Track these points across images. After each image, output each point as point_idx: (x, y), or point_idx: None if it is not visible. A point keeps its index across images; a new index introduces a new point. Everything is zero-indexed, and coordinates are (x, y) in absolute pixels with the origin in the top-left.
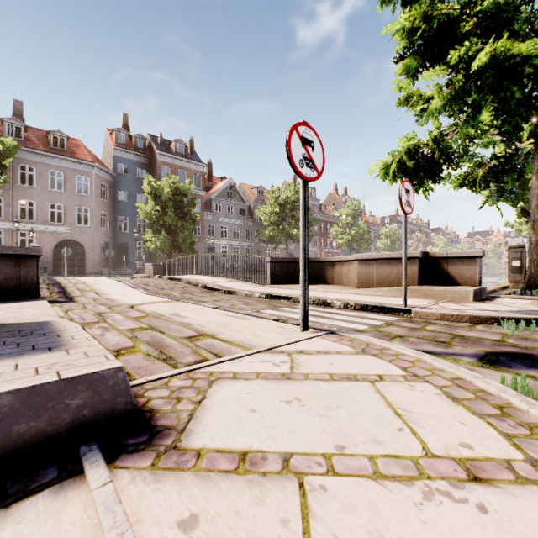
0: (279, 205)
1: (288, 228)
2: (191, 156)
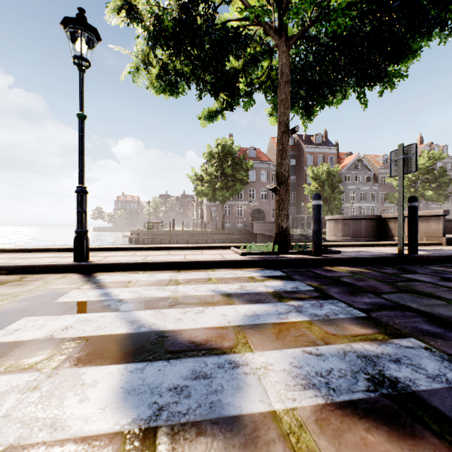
0: None
1: (421, 190)
2: (325, 143)
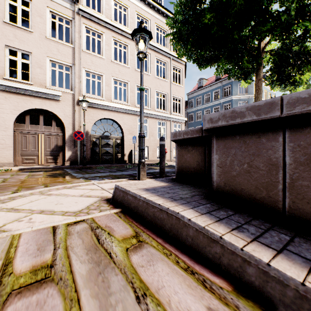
0: None
1: None
2: None
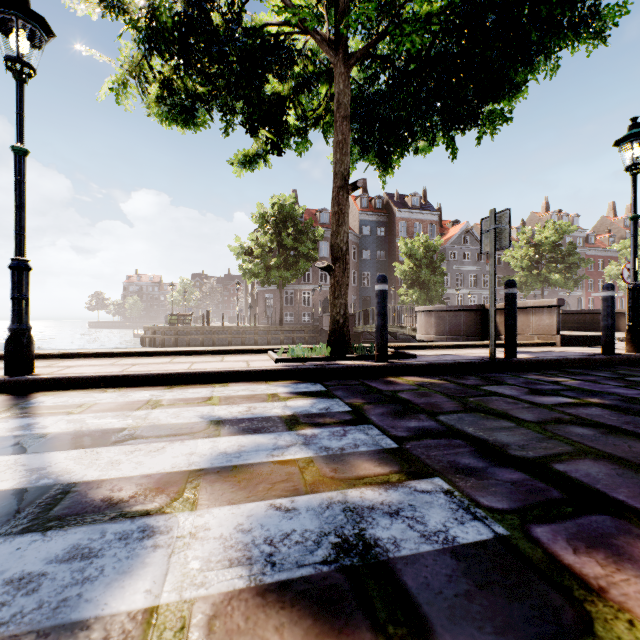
0: (531, 247)
1: (546, 273)
2: (424, 207)
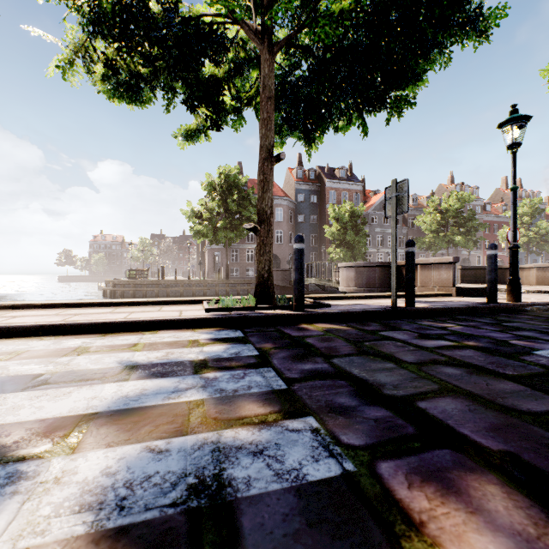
0: (439, 213)
1: (450, 235)
2: (351, 178)
